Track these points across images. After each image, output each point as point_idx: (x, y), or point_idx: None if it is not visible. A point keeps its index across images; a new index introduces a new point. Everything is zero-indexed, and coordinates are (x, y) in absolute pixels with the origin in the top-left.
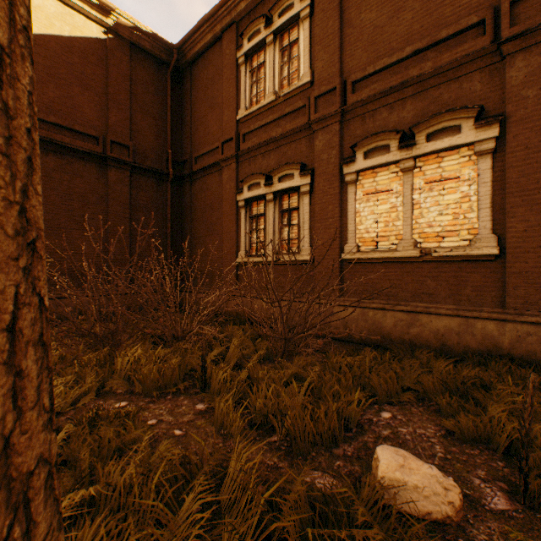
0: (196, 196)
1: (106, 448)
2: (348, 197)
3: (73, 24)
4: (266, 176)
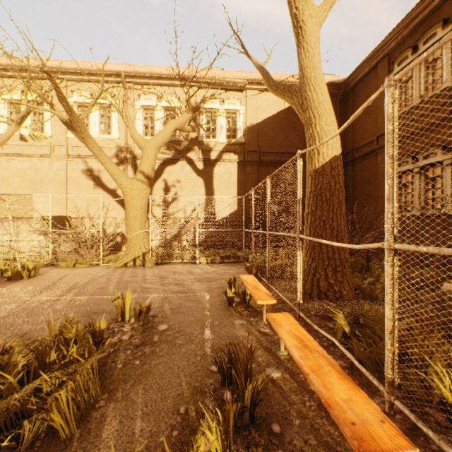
0: (356, 174)
1: None
2: None
3: None
4: (412, 156)
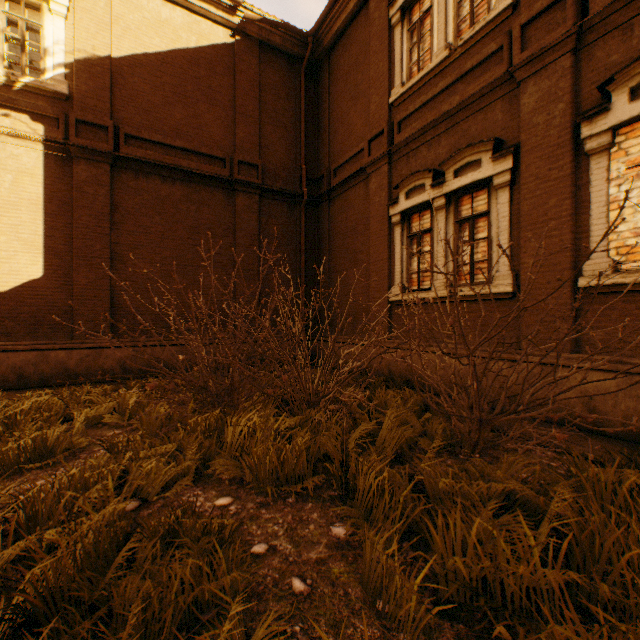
0: (335, 219)
1: (170, 606)
2: (591, 178)
3: (199, 33)
4: (434, 172)
